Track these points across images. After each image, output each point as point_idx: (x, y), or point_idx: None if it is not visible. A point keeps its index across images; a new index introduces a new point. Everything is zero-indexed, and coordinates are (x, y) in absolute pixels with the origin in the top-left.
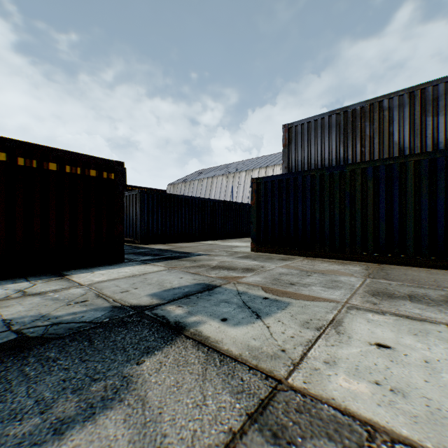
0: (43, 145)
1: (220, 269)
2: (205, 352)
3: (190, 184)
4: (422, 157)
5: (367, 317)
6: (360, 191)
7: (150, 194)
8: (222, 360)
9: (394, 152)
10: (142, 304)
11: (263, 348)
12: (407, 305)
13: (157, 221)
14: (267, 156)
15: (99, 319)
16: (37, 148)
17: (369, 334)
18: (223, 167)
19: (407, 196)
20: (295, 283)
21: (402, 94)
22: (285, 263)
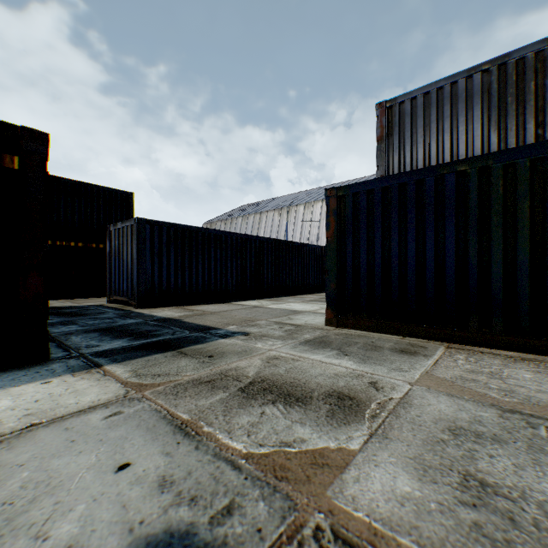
0: None
1: (266, 400)
2: None
3: (231, 222)
4: None
5: None
6: None
7: (155, 225)
8: None
9: None
10: None
11: None
12: None
13: (168, 269)
14: (331, 185)
15: None
16: None
17: None
18: (275, 200)
19: None
20: None
21: None
22: (421, 367)
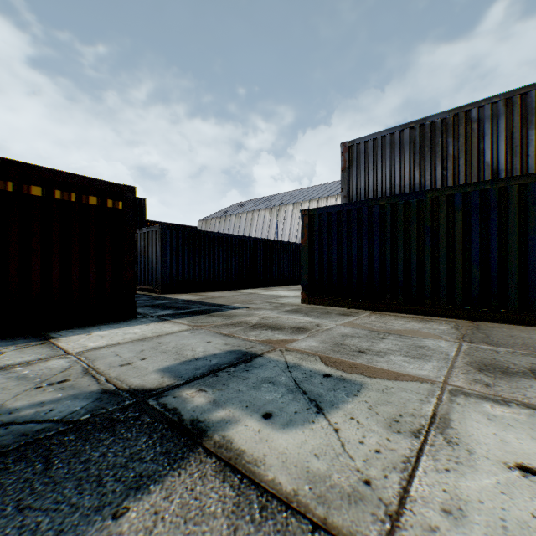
0: (23, 162)
1: (262, 329)
2: (235, 486)
3: (225, 220)
4: (530, 180)
5: (485, 410)
6: (444, 225)
7: (174, 230)
8: (265, 507)
9: (485, 175)
10: (147, 386)
11: (333, 476)
12: (535, 387)
13: (182, 265)
14: (318, 186)
15: (75, 415)
16: (14, 165)
17: (500, 444)
18: (266, 199)
19: (509, 231)
20: (365, 350)
21: (496, 101)
22: (348, 320)
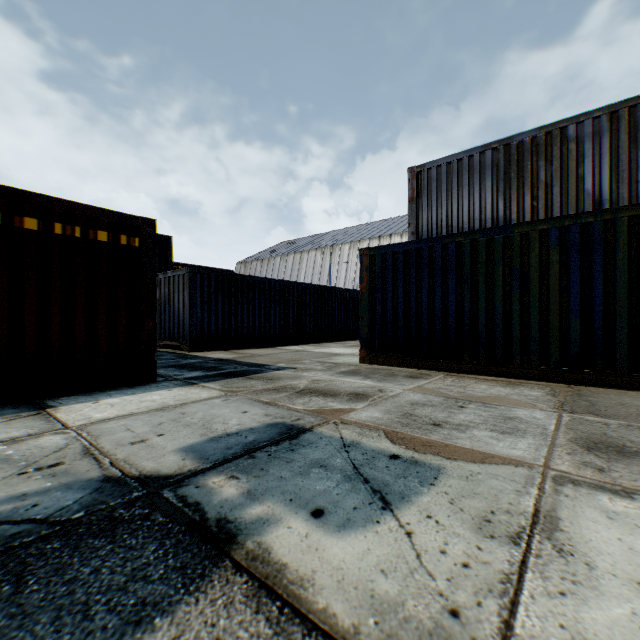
0: (14, 188)
1: (312, 395)
2: (273, 620)
3: (268, 262)
4: None
5: (602, 504)
6: (536, 267)
7: (205, 274)
8: None
9: (585, 207)
10: (163, 471)
11: (407, 603)
12: None
13: (216, 316)
14: (380, 222)
15: (64, 512)
16: (2, 191)
17: (628, 554)
18: (317, 238)
19: (617, 274)
20: (441, 422)
21: (598, 115)
22: (418, 383)
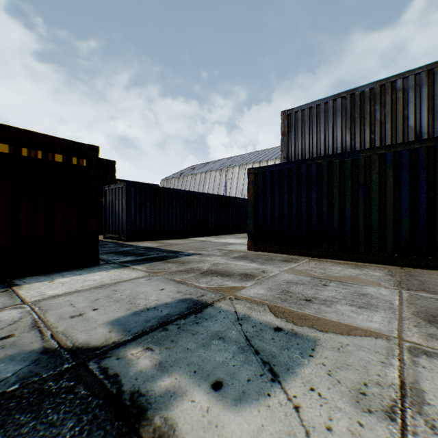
0: None
1: (213, 276)
2: None
3: (183, 179)
4: None
5: None
6: (376, 181)
7: (137, 187)
8: None
9: (409, 138)
10: (92, 343)
11: None
12: None
13: (145, 216)
14: (260, 151)
15: (2, 385)
16: None
17: None
18: (216, 162)
19: (437, 186)
20: (311, 298)
21: (418, 72)
22: (290, 266)
